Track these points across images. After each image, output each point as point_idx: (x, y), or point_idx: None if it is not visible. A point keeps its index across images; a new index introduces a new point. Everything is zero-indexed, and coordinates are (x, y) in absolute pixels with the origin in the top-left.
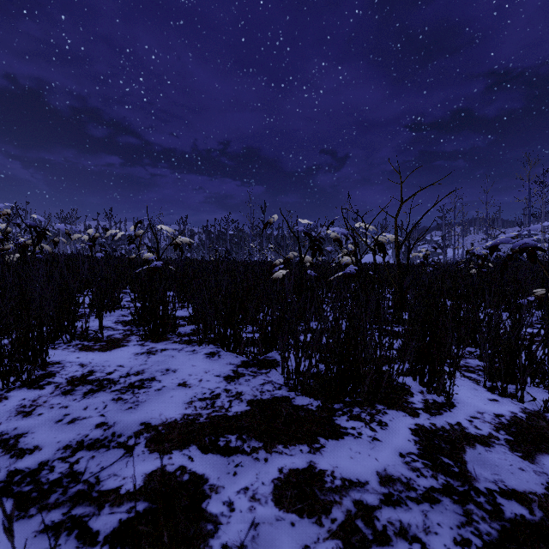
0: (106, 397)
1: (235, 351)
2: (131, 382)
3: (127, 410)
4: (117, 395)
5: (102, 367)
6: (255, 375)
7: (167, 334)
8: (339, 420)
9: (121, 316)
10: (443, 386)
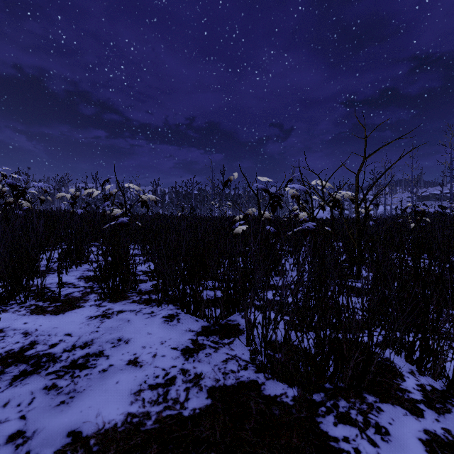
0: (38, 384)
1: (195, 314)
2: (74, 358)
3: (57, 407)
4: (51, 379)
5: (47, 336)
6: (216, 347)
7: (127, 291)
8: (324, 424)
9: (86, 271)
10: (443, 369)
